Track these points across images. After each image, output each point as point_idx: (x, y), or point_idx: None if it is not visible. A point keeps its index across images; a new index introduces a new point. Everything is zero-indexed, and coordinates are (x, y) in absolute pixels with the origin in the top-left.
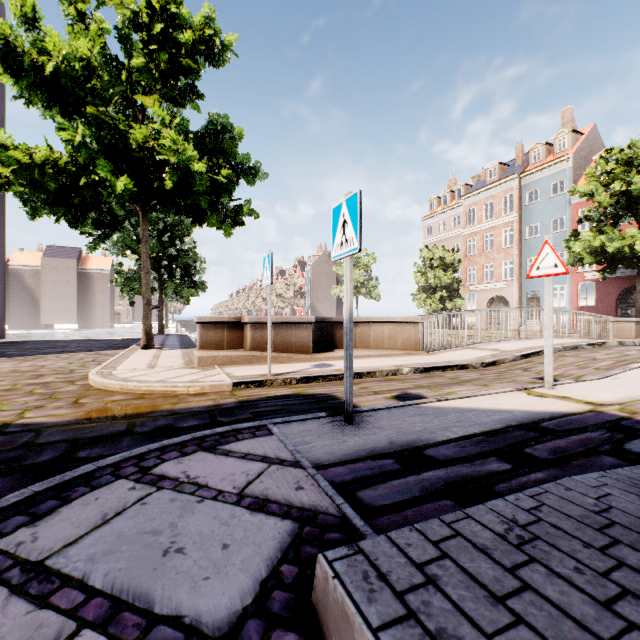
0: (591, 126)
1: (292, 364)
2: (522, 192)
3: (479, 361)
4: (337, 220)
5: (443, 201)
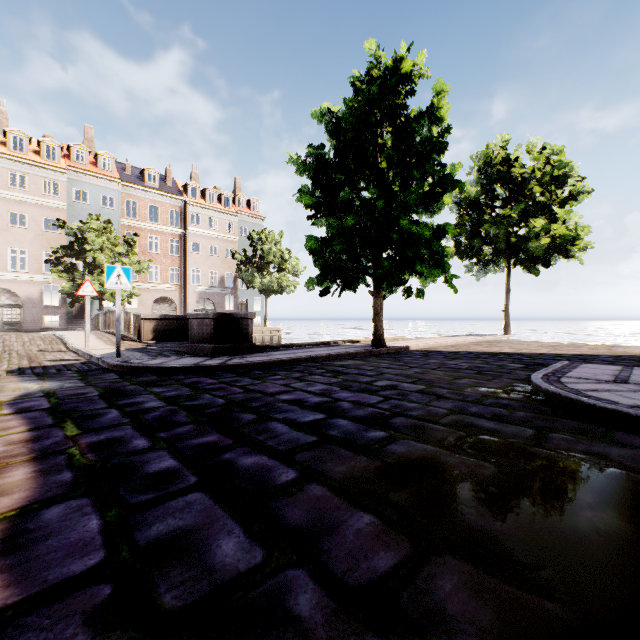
0: None
1: None
2: None
3: None
4: (113, 272)
5: None
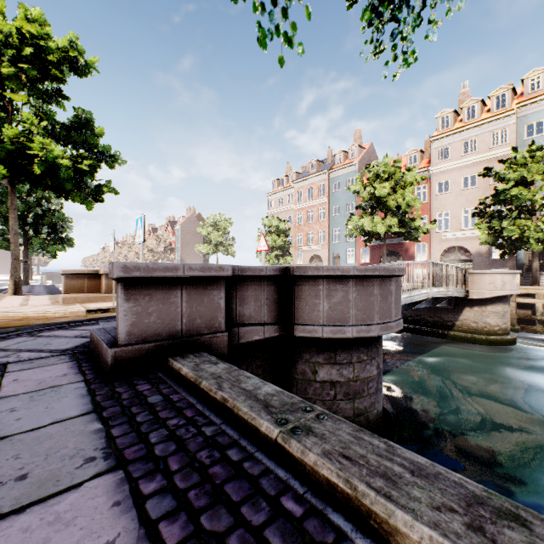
0: (370, 144)
1: None
2: (330, 183)
3: None
4: (138, 225)
5: (282, 183)
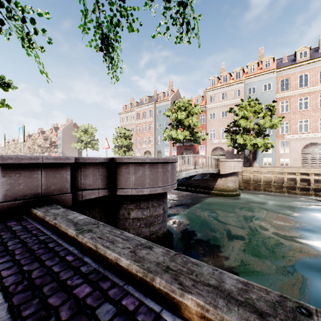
0: (177, 89)
1: None
2: (156, 109)
3: None
4: (20, 131)
5: (128, 107)
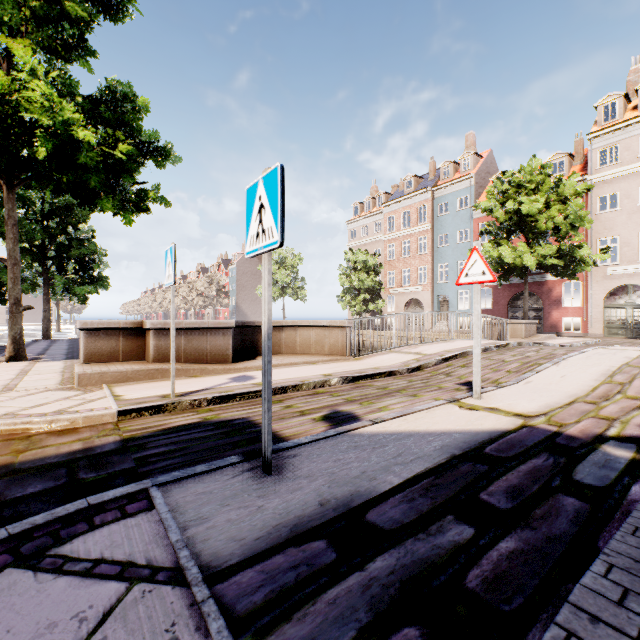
0: (489, 151)
1: (206, 378)
2: (434, 204)
3: (405, 366)
4: (252, 204)
5: (366, 207)
